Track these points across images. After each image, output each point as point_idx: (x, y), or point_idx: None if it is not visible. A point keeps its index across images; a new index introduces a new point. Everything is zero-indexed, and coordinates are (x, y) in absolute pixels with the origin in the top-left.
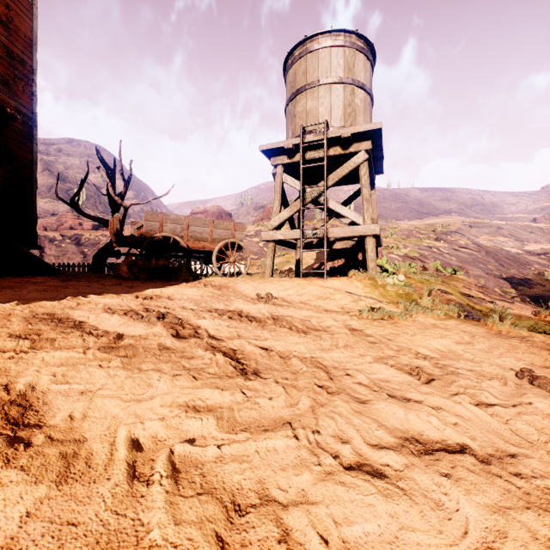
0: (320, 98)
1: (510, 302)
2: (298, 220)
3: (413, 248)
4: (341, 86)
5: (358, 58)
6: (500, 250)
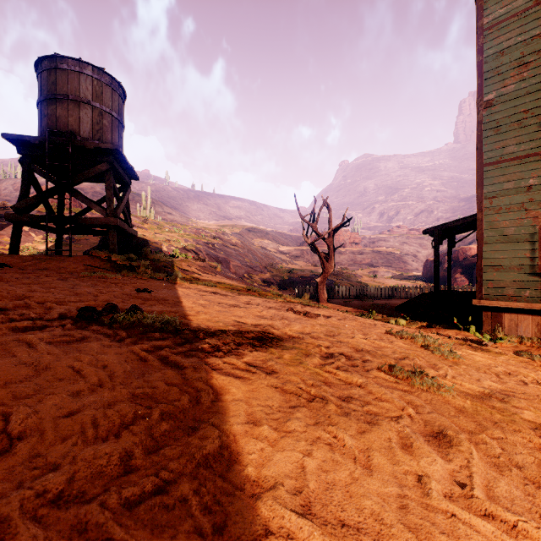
0: (70, 110)
1: (213, 274)
2: (58, 207)
3: (193, 243)
4: (90, 107)
5: (107, 89)
6: (259, 249)
